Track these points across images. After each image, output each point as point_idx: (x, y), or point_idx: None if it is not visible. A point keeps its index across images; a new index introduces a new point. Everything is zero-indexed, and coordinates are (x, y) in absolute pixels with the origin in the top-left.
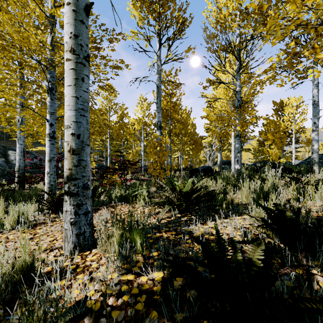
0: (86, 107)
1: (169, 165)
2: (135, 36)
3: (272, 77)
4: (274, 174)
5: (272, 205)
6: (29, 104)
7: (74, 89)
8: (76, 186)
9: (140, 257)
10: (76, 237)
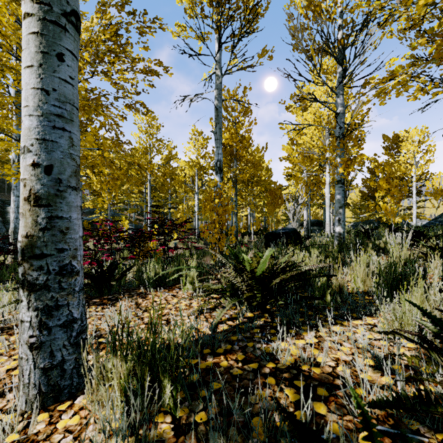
0: (68, 113)
1: (233, 227)
2: (182, 31)
3: (402, 83)
4: (400, 241)
5: (418, 300)
6: (5, 127)
7: (41, 74)
8: (44, 271)
9: (168, 427)
10: (45, 373)
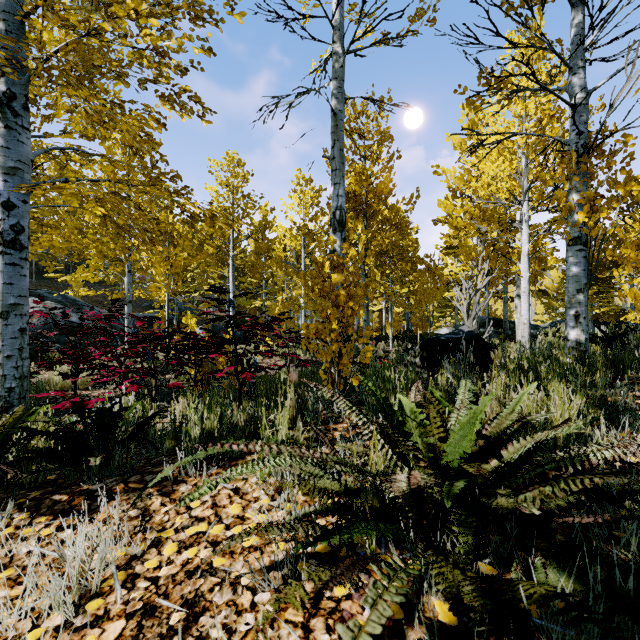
0: None
1: (367, 330)
2: None
3: None
4: None
5: None
6: None
7: None
8: None
9: None
10: None
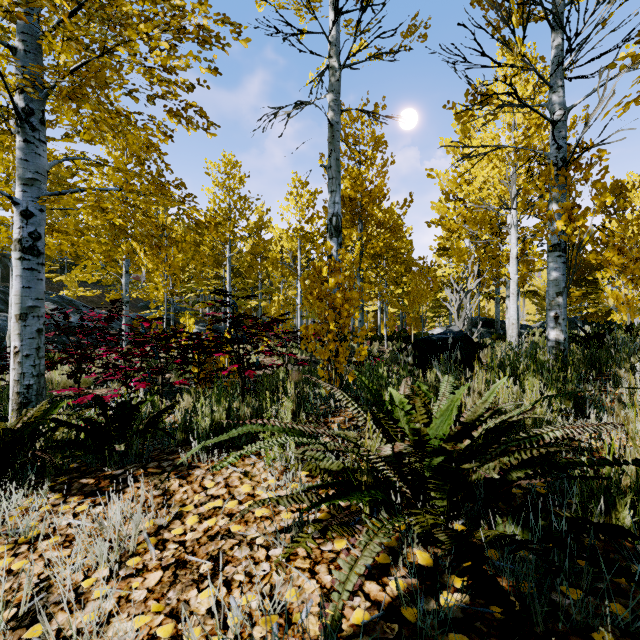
0: None
1: (362, 330)
2: None
3: None
4: None
5: None
6: None
7: None
8: None
9: None
10: None
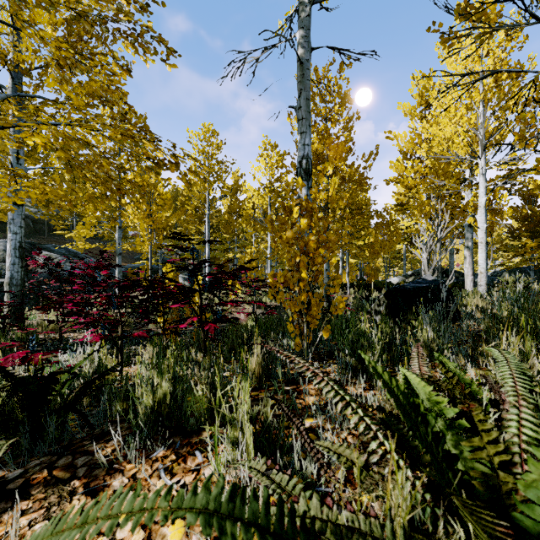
0: None
1: (338, 279)
2: None
3: None
4: None
5: None
6: None
7: None
8: None
9: None
10: None
